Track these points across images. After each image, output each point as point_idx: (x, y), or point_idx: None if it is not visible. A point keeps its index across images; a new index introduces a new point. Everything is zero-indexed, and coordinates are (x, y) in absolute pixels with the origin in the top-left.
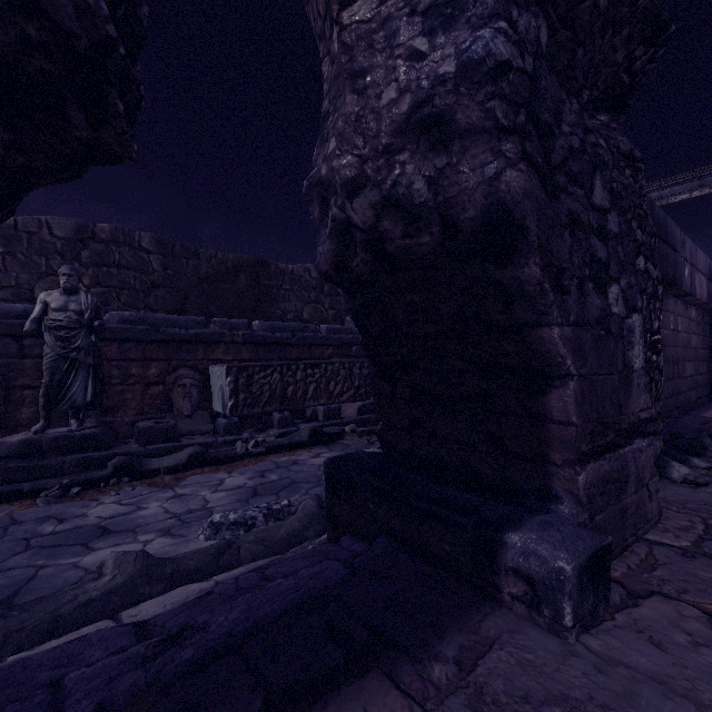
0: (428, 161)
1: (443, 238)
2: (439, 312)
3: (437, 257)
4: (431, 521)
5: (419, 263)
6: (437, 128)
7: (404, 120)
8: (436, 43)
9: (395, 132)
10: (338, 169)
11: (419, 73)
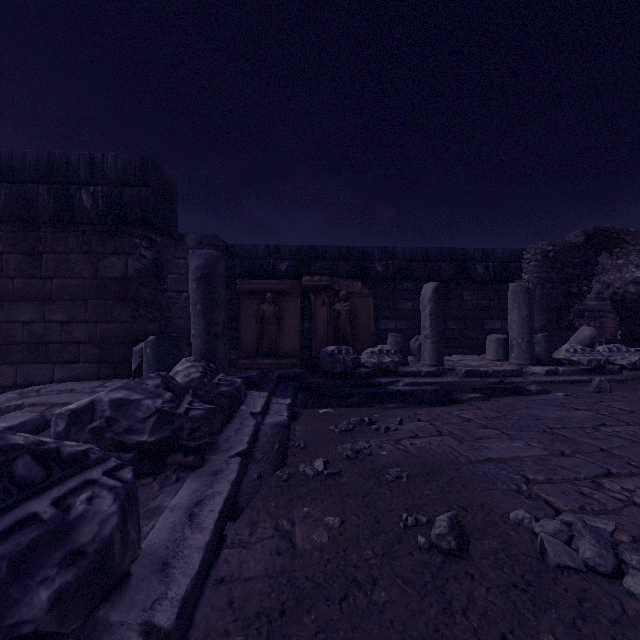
0: (635, 287)
1: (638, 297)
2: (638, 307)
3: (637, 299)
4: (636, 344)
5: (633, 300)
6: (637, 282)
7: (630, 281)
8: (636, 270)
9: (628, 282)
10: (615, 286)
11: (633, 275)
